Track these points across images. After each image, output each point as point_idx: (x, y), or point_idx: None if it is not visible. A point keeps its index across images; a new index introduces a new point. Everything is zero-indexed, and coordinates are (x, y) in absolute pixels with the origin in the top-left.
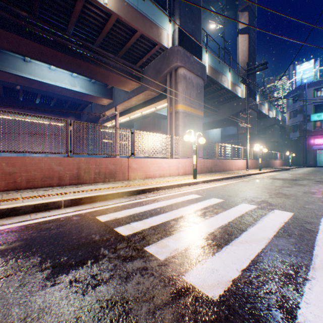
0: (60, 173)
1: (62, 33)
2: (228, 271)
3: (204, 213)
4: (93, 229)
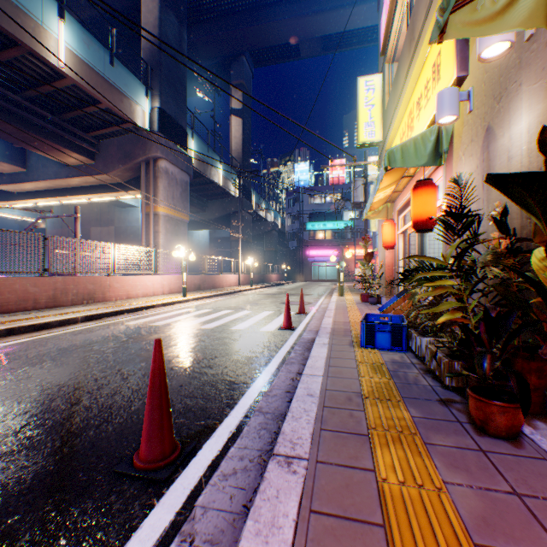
0: (36, 295)
1: (51, 146)
2: (215, 325)
3: (202, 315)
4: (135, 326)
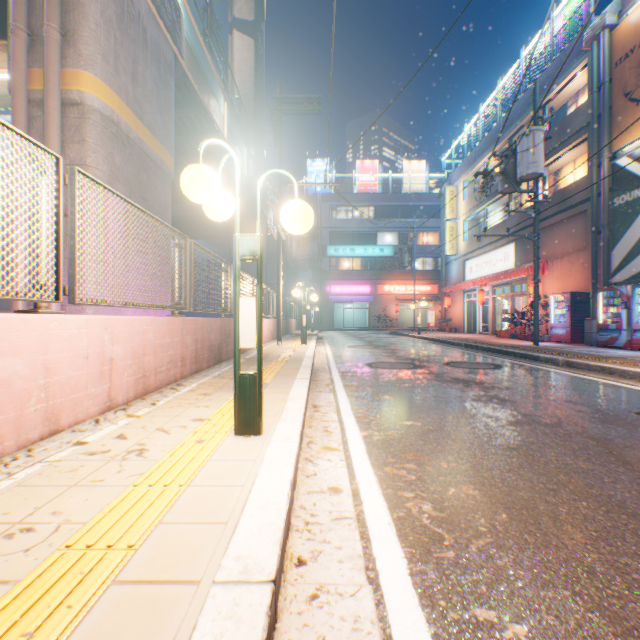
0: None
1: None
2: None
3: None
4: None
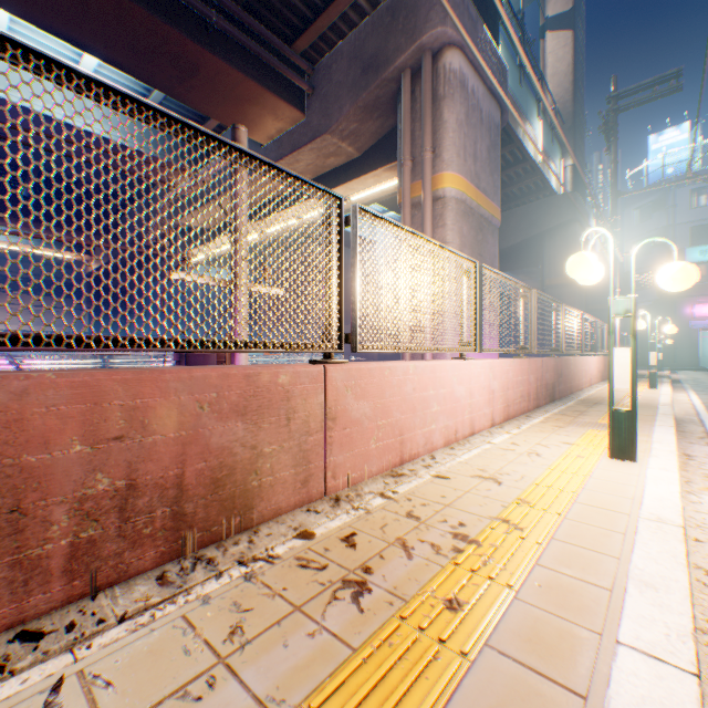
0: None
1: None
2: None
3: None
4: None
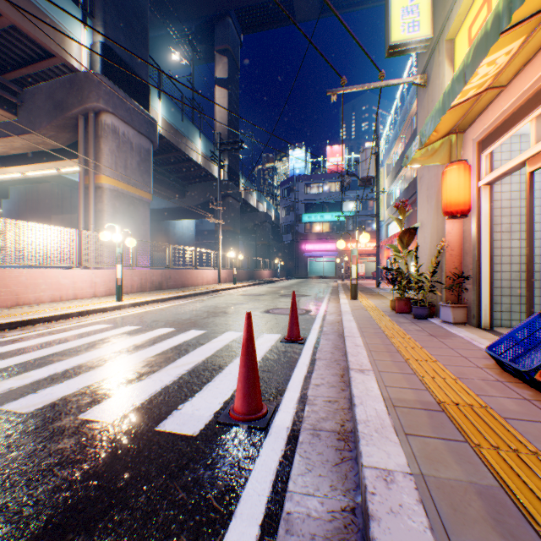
0: None
1: None
2: (66, 391)
3: (93, 346)
4: None
